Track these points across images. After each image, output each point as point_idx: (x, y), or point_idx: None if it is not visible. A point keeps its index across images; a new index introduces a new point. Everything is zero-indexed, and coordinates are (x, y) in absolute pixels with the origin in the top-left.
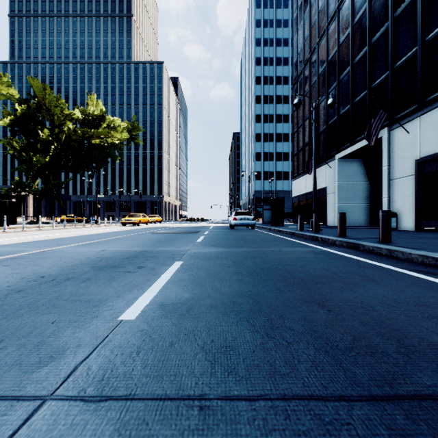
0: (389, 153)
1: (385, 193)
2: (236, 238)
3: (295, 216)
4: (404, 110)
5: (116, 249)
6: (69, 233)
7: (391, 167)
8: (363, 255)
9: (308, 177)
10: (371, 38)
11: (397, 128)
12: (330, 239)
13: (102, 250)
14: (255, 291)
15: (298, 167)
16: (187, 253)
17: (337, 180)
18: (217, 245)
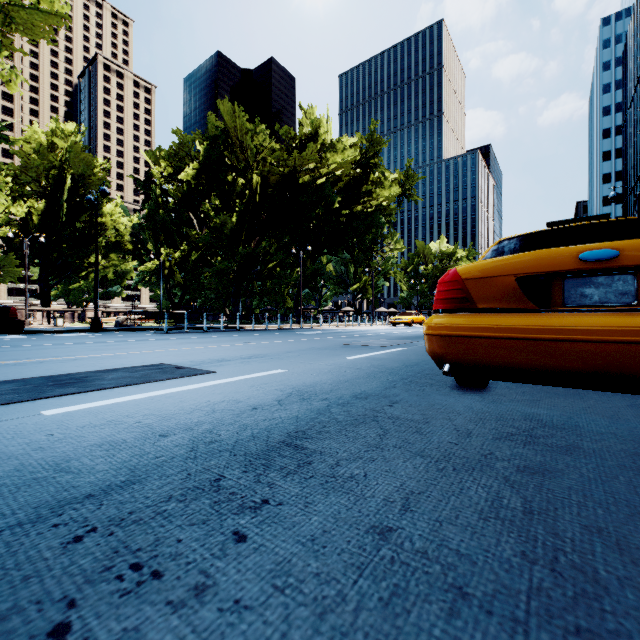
0: None
1: None
2: None
3: None
4: None
5: None
6: None
7: None
8: None
9: None
10: None
11: None
12: None
13: None
14: None
15: None
16: None
17: None
18: None
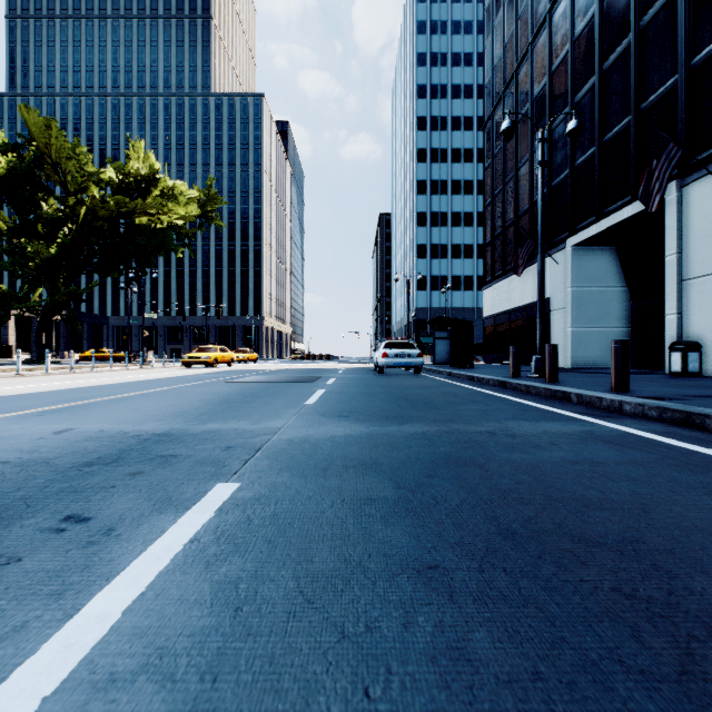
0: (679, 230)
1: (672, 305)
2: (391, 394)
3: (488, 351)
4: None
5: (100, 427)
6: (63, 383)
7: (683, 256)
8: None
9: (512, 282)
10: (641, 17)
11: (697, 180)
12: (605, 398)
13: (57, 432)
14: None
15: (493, 265)
16: (270, 443)
17: (570, 284)
18: (350, 413)
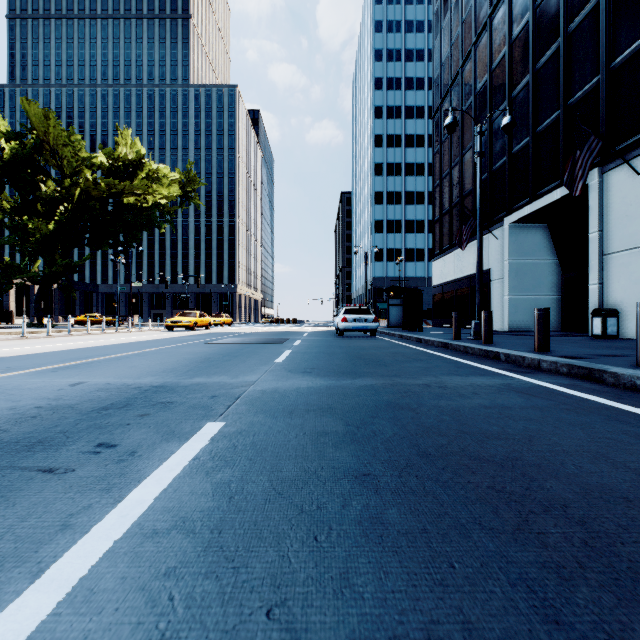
0: (601, 211)
1: (595, 277)
2: (348, 354)
3: (437, 316)
4: (630, 137)
5: (106, 381)
6: (65, 344)
7: (604, 233)
8: (633, 399)
9: (458, 255)
10: (568, 24)
11: (616, 168)
12: (527, 357)
13: (73, 385)
14: (456, 634)
15: (441, 239)
16: (247, 393)
17: (508, 258)
18: (312, 370)
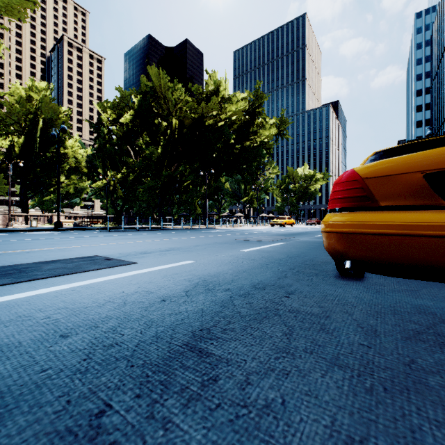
0: None
1: None
2: None
3: None
4: None
5: None
6: None
7: None
8: None
9: None
10: None
11: None
12: None
13: None
14: None
15: None
16: None
17: None
18: None
